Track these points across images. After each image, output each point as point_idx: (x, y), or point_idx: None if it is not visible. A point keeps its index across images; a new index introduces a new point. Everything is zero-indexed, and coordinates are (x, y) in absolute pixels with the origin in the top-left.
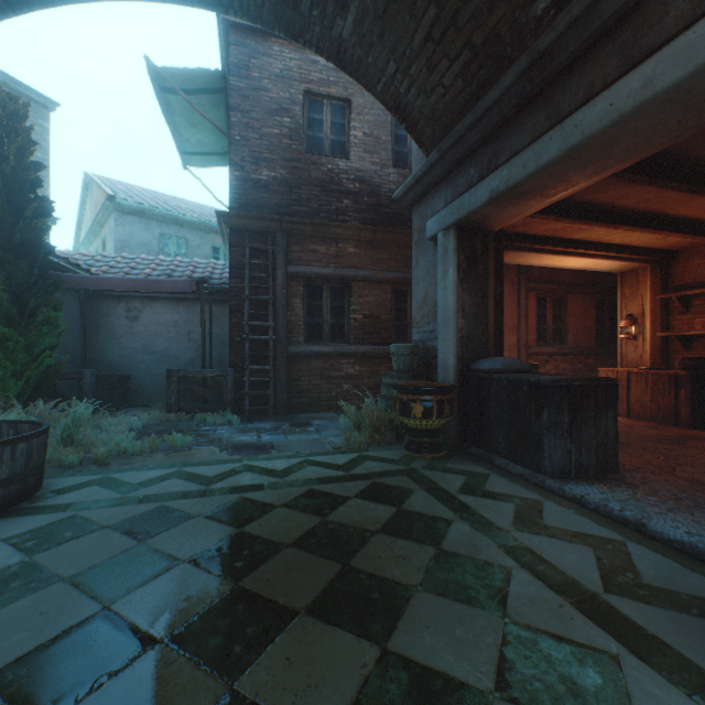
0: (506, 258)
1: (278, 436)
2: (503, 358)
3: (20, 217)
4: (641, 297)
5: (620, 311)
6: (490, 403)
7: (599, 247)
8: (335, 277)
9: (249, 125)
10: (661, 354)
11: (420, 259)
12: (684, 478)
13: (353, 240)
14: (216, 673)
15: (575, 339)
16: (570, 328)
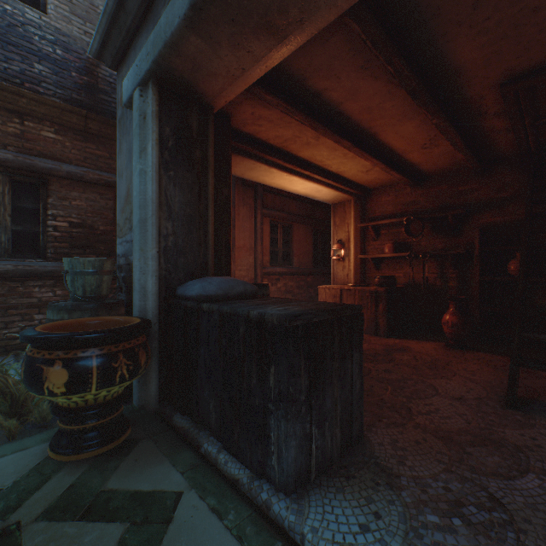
0: (239, 168)
1: None
2: (222, 278)
3: None
4: (348, 226)
5: (333, 236)
6: (200, 348)
7: (321, 172)
8: (17, 165)
9: None
10: (361, 273)
11: (123, 141)
12: (430, 430)
13: (52, 122)
14: None
15: (299, 261)
16: (296, 252)
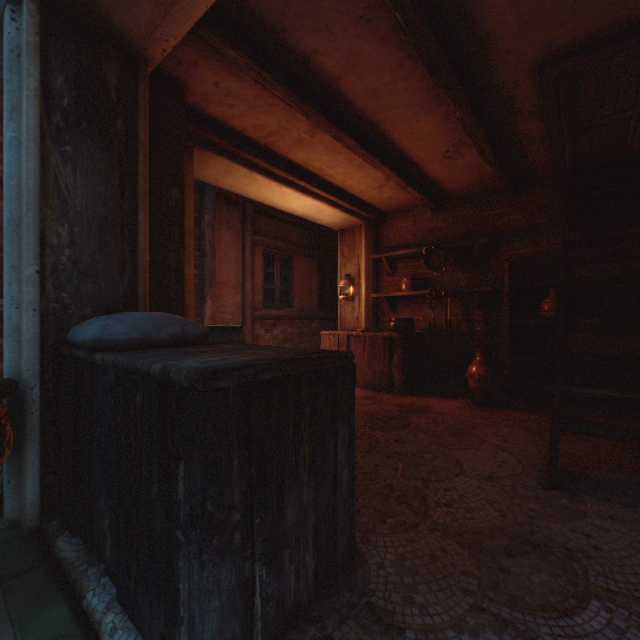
0: (208, 170)
1: None
2: (146, 313)
3: None
4: (358, 257)
5: (341, 270)
6: (94, 427)
7: (323, 185)
8: None
9: None
10: (374, 316)
11: None
12: (453, 533)
13: None
14: None
15: (302, 302)
16: (297, 291)
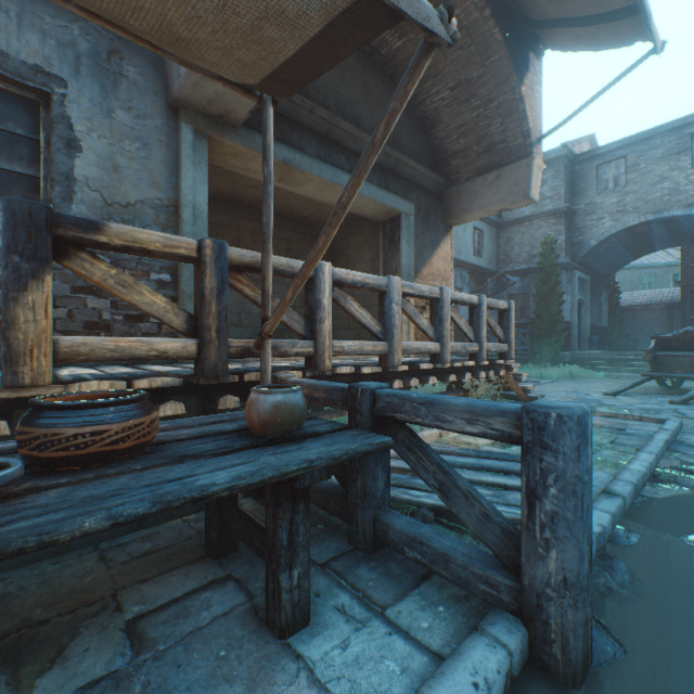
0: None
1: None
2: None
3: (613, 297)
4: None
5: None
6: None
7: None
8: None
9: (688, 247)
10: None
11: None
12: None
13: None
14: None
15: None
16: None
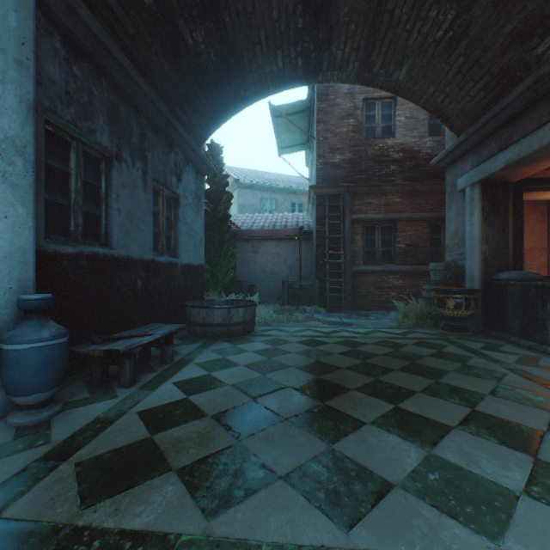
0: (528, 196)
1: (352, 320)
2: (519, 271)
3: (220, 203)
4: None
5: None
6: (507, 301)
7: None
8: (384, 219)
9: (327, 129)
10: None
11: (451, 205)
12: None
13: (397, 193)
14: (369, 376)
15: None
16: None
